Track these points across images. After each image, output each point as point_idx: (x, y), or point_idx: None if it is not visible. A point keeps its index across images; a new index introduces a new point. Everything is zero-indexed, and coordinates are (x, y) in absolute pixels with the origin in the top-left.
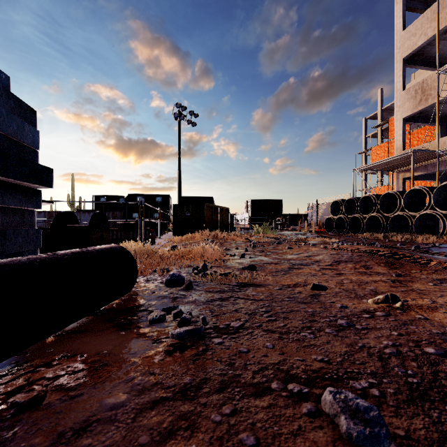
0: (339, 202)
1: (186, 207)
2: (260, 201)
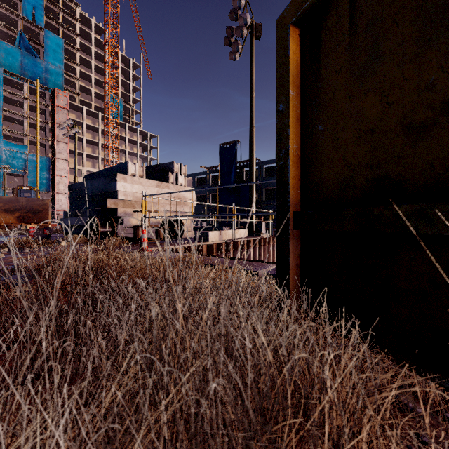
0: None
1: None
2: None
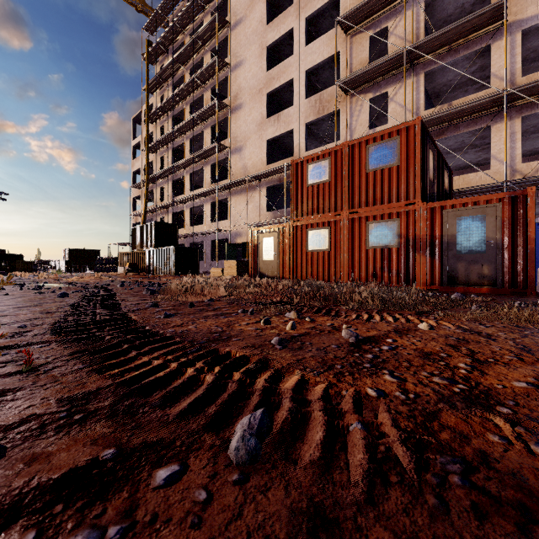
0: (98, 259)
1: (4, 261)
2: (78, 250)
